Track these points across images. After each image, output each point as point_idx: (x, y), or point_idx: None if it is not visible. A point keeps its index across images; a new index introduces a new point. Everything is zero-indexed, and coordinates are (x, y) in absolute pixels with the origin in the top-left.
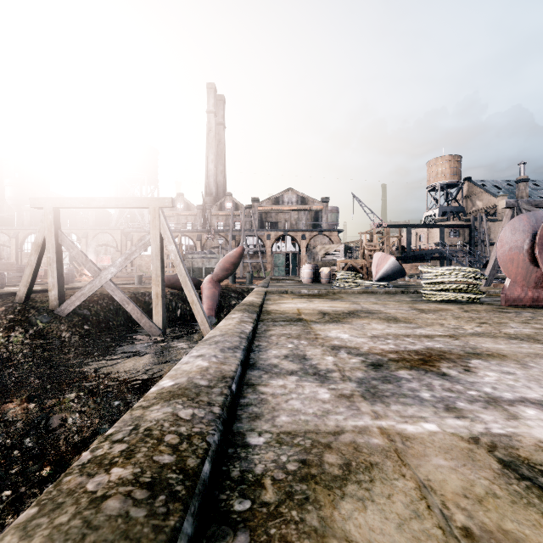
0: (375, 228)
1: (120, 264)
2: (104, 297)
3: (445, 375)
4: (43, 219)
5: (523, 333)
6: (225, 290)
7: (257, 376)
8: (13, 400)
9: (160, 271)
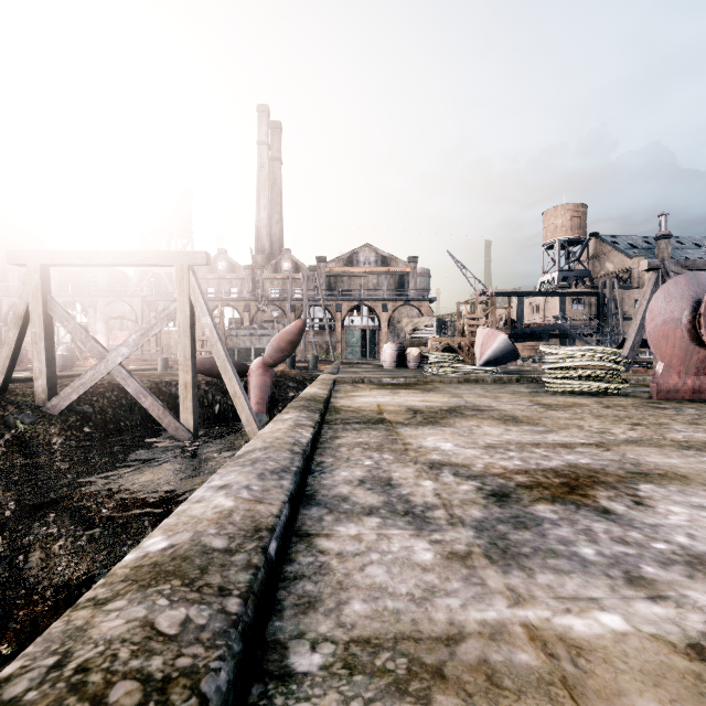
0: (477, 297)
1: (135, 342)
2: (114, 388)
3: (609, 512)
4: (26, 280)
5: (696, 440)
6: (280, 378)
7: (315, 518)
8: None
9: (190, 352)
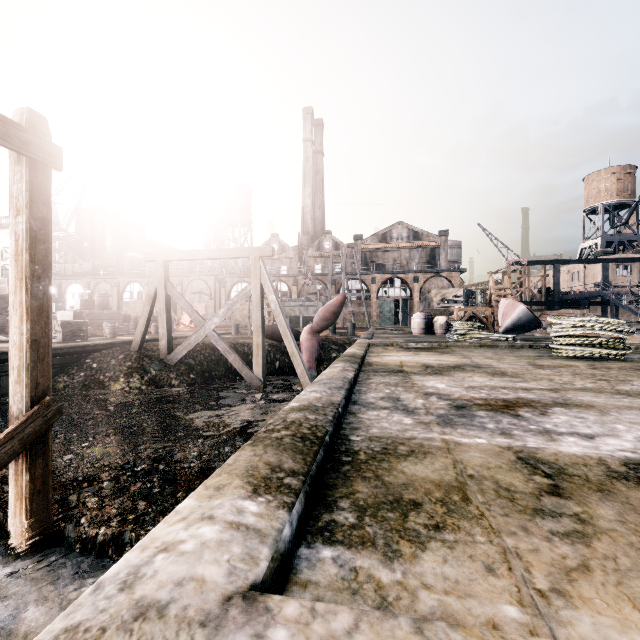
0: (509, 266)
1: (223, 314)
2: (206, 347)
3: (518, 416)
4: (155, 272)
5: (637, 390)
6: (324, 342)
7: (357, 408)
8: (141, 437)
9: (261, 321)
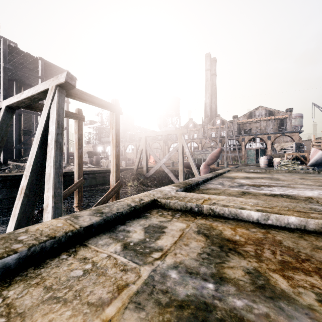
0: None
1: (167, 157)
2: (160, 171)
3: (258, 187)
4: (142, 141)
5: None
6: (212, 170)
7: (207, 184)
8: None
9: (182, 160)
